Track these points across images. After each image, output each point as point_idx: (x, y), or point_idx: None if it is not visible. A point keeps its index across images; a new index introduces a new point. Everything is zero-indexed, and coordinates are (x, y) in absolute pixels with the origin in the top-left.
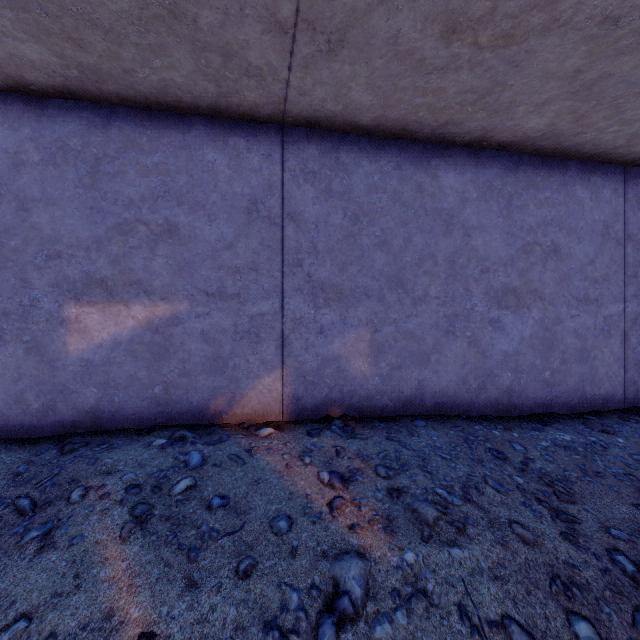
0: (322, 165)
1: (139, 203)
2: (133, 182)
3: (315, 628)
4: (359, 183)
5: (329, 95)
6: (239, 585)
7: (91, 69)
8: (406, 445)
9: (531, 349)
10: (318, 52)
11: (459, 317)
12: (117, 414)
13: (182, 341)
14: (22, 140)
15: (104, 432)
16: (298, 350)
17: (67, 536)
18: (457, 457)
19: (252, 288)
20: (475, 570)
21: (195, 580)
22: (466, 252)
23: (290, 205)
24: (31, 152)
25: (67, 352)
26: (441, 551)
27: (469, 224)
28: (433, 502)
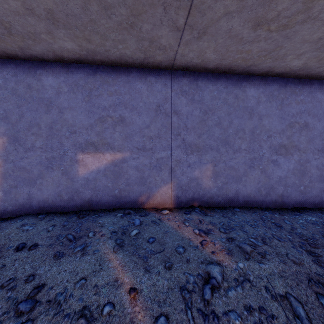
0: (190, 87)
1: (108, 108)
2: (106, 99)
3: (202, 291)
4: (207, 95)
5: (195, 56)
6: (167, 272)
7: (91, 50)
8: (232, 219)
9: (293, 175)
10: (193, 38)
11: (256, 159)
12: (99, 202)
13: (127, 170)
14: (60, 82)
15: (94, 210)
16: (178, 174)
17: (92, 250)
18: (258, 225)
19: (157, 146)
20: (271, 273)
21: (148, 269)
22: (260, 127)
23: (175, 107)
24: (64, 87)
25: (78, 174)
26: (255, 264)
27: (261, 113)
28: (248, 244)
